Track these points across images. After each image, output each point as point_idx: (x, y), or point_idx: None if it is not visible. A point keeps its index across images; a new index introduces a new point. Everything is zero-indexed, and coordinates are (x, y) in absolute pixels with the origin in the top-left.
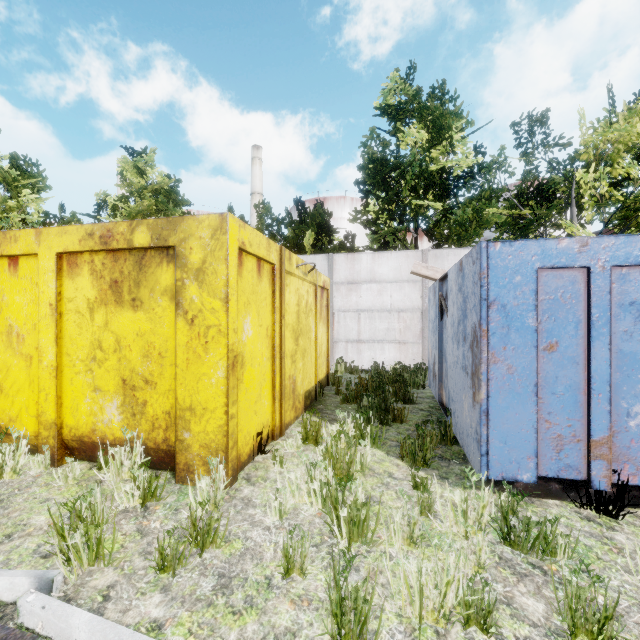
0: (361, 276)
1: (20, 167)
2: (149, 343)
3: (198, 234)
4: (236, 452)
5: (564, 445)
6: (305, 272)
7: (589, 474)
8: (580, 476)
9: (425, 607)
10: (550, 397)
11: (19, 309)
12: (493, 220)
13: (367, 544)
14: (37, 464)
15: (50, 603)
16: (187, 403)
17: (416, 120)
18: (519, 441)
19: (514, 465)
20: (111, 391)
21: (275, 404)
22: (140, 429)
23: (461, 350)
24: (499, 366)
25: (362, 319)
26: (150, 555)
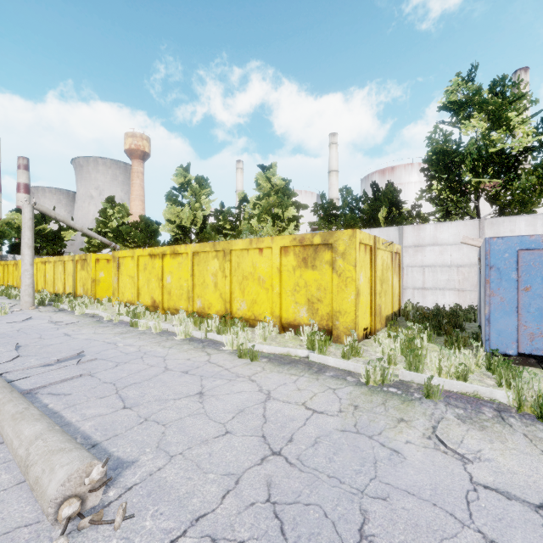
0: (425, 241)
1: (200, 183)
2: (319, 284)
3: (342, 238)
4: (358, 332)
5: (534, 338)
6: (386, 246)
7: None
8: None
9: (442, 373)
10: (526, 314)
11: (263, 269)
12: None
13: (421, 363)
14: (274, 331)
15: (318, 355)
16: (337, 309)
17: (476, 111)
18: (507, 334)
19: (504, 346)
20: (303, 304)
21: (372, 317)
22: (315, 320)
23: (482, 291)
24: (495, 298)
25: (426, 272)
26: (336, 356)
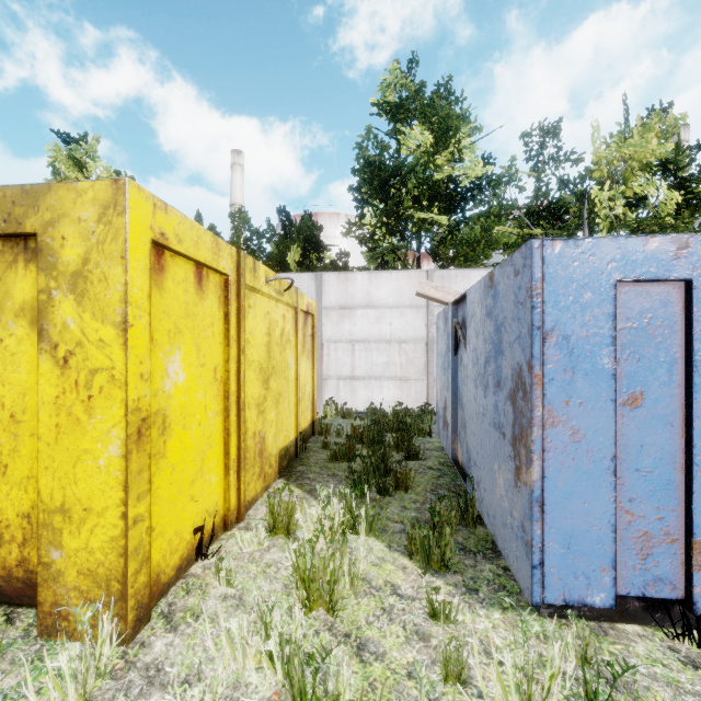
0: (355, 300)
1: None
2: None
3: (75, 214)
4: (147, 576)
5: (653, 548)
6: (280, 290)
7: (690, 592)
8: (675, 594)
9: None
10: (632, 476)
11: None
12: (502, 240)
13: None
14: None
15: None
16: (56, 500)
17: (419, 121)
18: (589, 544)
19: (582, 581)
20: None
21: (229, 478)
22: None
23: (491, 399)
24: (559, 430)
25: (357, 351)
26: None
